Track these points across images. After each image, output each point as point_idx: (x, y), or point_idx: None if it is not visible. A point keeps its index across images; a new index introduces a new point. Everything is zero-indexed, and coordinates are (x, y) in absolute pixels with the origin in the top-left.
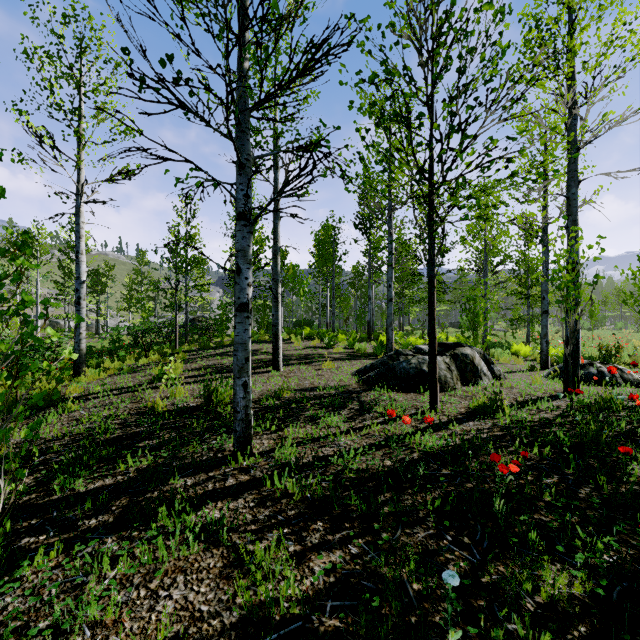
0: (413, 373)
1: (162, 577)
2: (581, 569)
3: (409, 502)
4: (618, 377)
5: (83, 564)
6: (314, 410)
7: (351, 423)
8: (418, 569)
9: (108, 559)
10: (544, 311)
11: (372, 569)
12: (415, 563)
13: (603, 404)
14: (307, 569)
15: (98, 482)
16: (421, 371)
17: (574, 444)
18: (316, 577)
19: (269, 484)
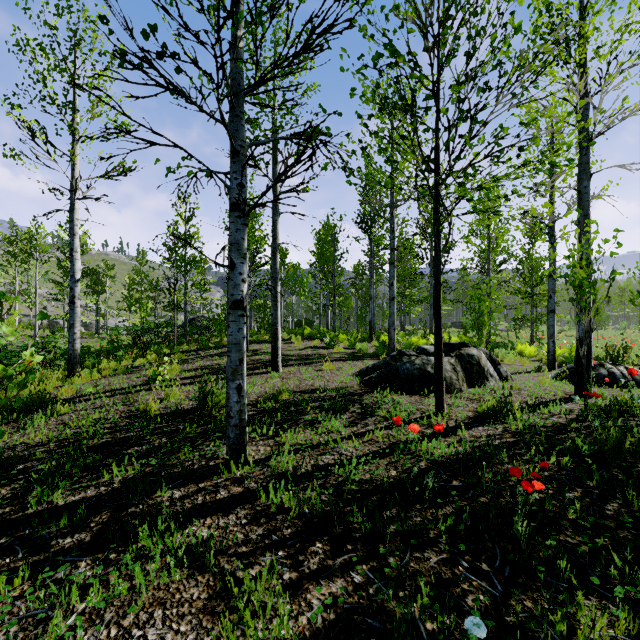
0: (417, 374)
1: (138, 611)
2: (621, 605)
3: (418, 520)
4: (630, 378)
5: (50, 594)
6: (314, 413)
7: (353, 428)
8: (431, 603)
9: (79, 588)
10: (551, 310)
11: (378, 603)
12: (428, 596)
13: (618, 407)
14: (304, 602)
15: (79, 494)
16: (425, 372)
17: (593, 452)
18: (314, 615)
19: (264, 497)
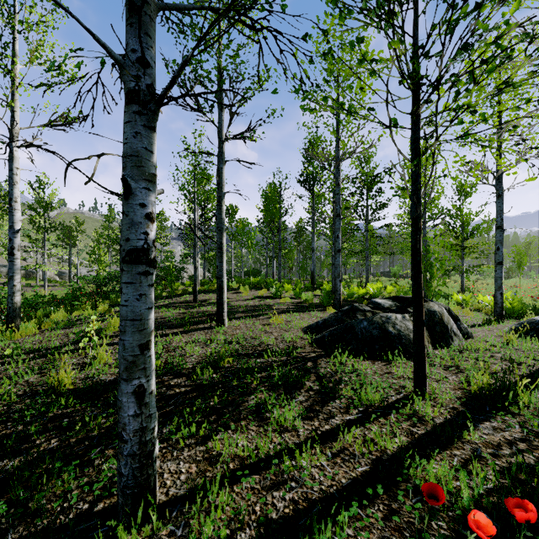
0: (377, 335)
1: None
2: None
3: None
4: None
5: None
6: (261, 392)
7: (313, 421)
8: None
9: None
10: (498, 262)
11: None
12: None
13: None
14: None
15: None
16: (387, 332)
17: None
18: None
19: None
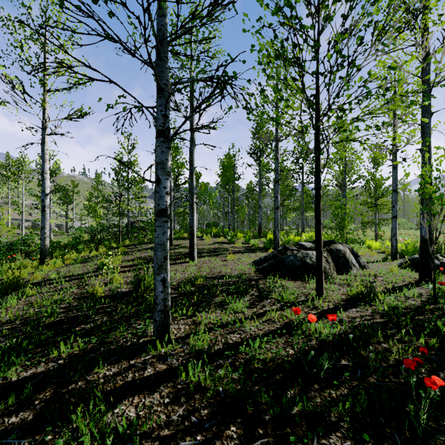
0: (299, 265)
1: None
2: None
3: (320, 403)
4: None
5: None
6: (222, 296)
7: (253, 309)
8: None
9: None
10: (394, 216)
11: None
12: None
13: None
14: None
15: (30, 369)
16: (305, 263)
17: None
18: None
19: (184, 376)
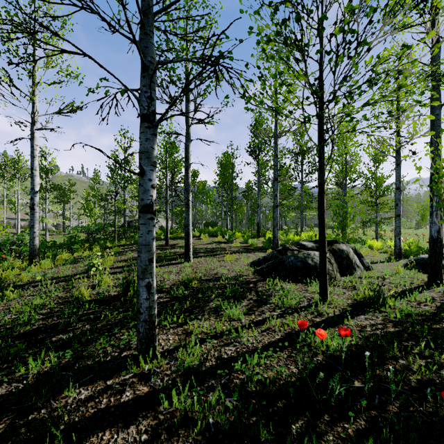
0: (300, 266)
1: None
2: None
3: None
4: None
5: None
6: (217, 301)
7: (251, 316)
8: None
9: None
10: (397, 215)
11: None
12: None
13: None
14: None
15: None
16: (307, 264)
17: None
18: None
19: (167, 402)
